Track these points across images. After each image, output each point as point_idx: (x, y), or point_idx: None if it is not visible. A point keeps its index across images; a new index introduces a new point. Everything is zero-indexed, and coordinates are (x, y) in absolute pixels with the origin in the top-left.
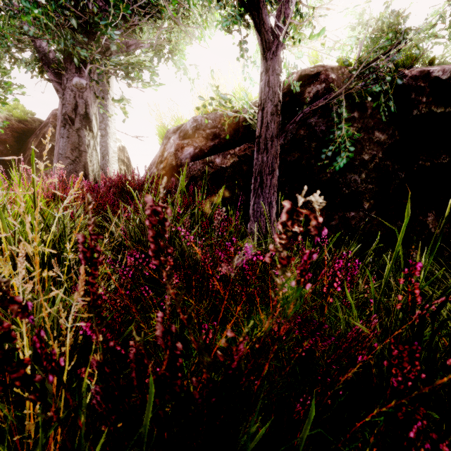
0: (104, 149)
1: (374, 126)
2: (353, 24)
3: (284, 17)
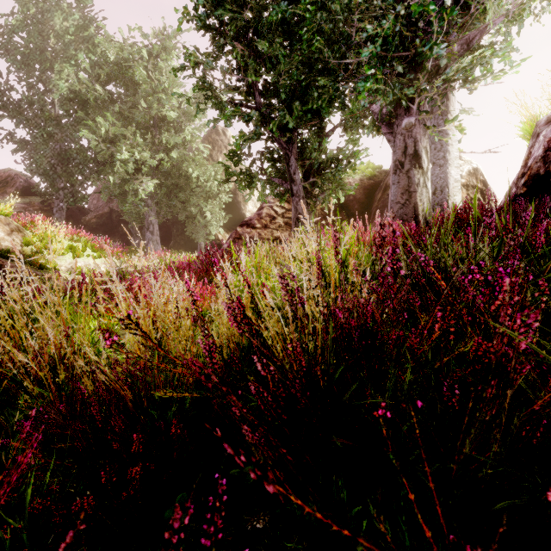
0: (442, 181)
1: None
2: None
3: None
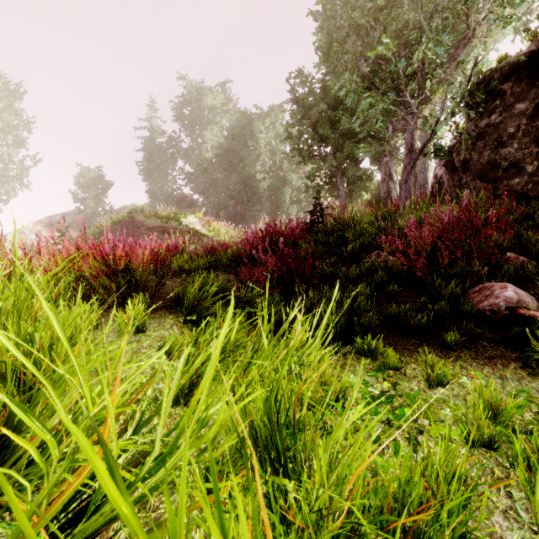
0: (424, 181)
1: (515, 101)
2: None
3: (409, 106)
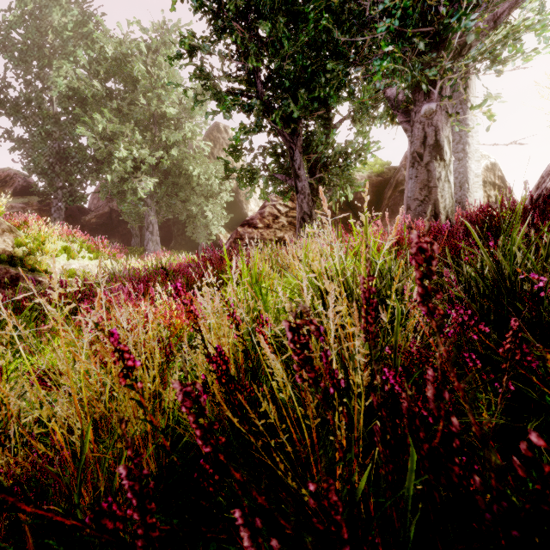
0: (462, 176)
1: None
2: None
3: None
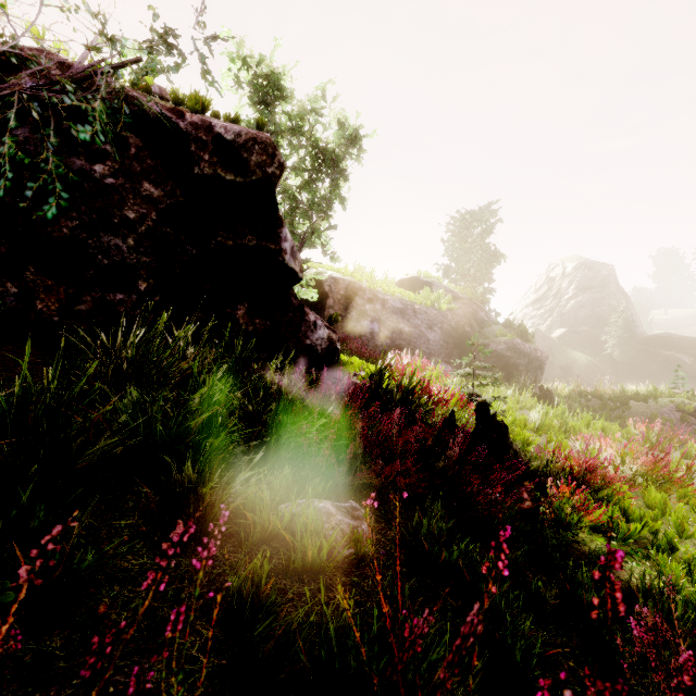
0: None
1: (142, 174)
2: (232, 53)
3: None
